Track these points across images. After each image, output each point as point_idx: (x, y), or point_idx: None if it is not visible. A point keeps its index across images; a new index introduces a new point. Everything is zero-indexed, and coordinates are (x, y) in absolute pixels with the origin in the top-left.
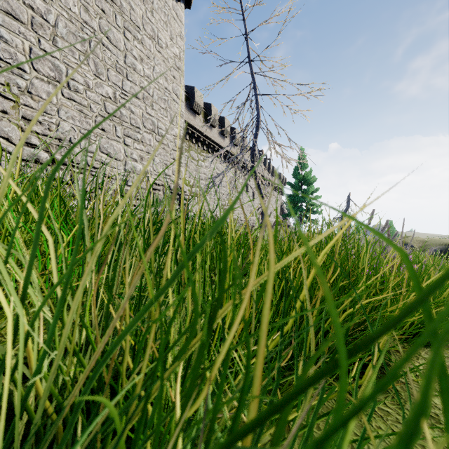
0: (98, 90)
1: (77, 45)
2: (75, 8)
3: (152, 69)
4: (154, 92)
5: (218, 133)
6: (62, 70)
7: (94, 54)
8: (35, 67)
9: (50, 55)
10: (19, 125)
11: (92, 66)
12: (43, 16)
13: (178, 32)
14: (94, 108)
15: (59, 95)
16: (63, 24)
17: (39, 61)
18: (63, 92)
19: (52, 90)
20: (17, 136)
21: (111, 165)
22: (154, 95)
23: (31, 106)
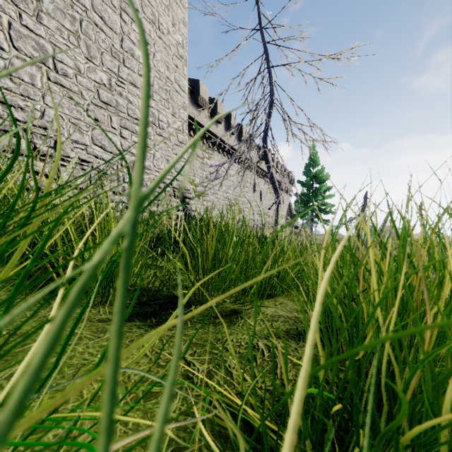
0: (91, 75)
1: (66, 24)
2: None
3: (152, 56)
4: (155, 82)
5: (224, 130)
6: (47, 50)
7: (86, 35)
8: (15, 45)
9: (34, 33)
10: None
11: (83, 48)
12: None
13: (181, 18)
14: (86, 95)
15: (44, 79)
16: None
17: (20, 38)
18: (49, 76)
19: (36, 73)
20: None
21: (106, 160)
22: (155, 85)
23: (10, 90)
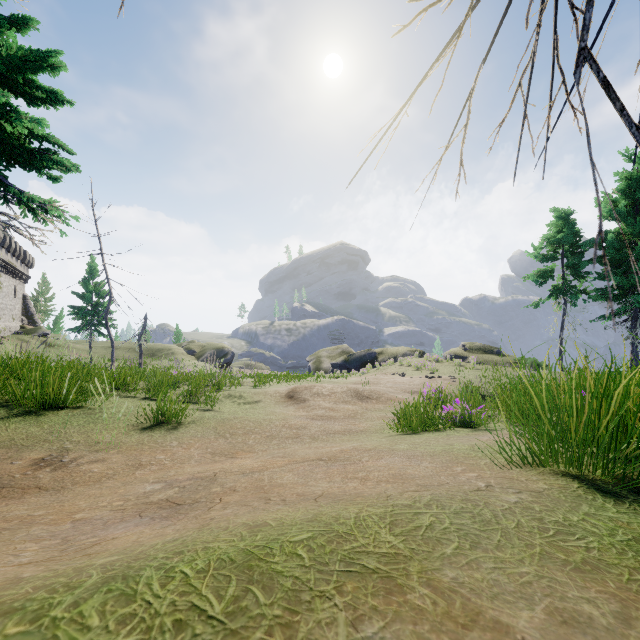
0: None
1: None
2: None
3: None
4: None
5: None
6: None
7: None
8: None
9: None
10: None
11: None
12: None
13: None
14: None
15: None
16: None
17: None
18: None
19: None
20: None
21: None
22: None
23: None
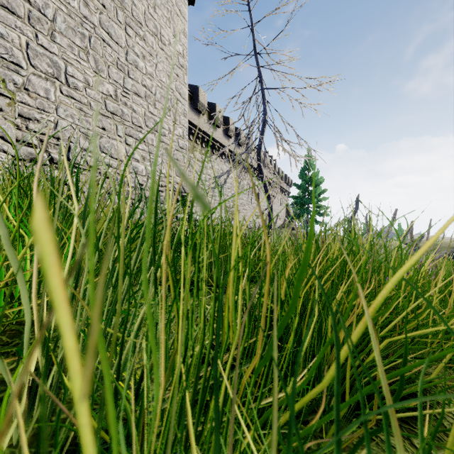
0: (98, 87)
1: (76, 41)
2: (74, 2)
3: (155, 66)
4: (157, 91)
5: (223, 134)
6: (60, 66)
7: (94, 50)
8: (32, 63)
9: (48, 51)
10: (15, 123)
11: (92, 62)
12: (40, 10)
13: (181, 29)
14: (94, 106)
15: (57, 93)
16: (62, 19)
17: (37, 57)
18: (62, 90)
19: (51, 87)
20: (12, 134)
21: (112, 166)
22: (157, 94)
23: (28, 104)
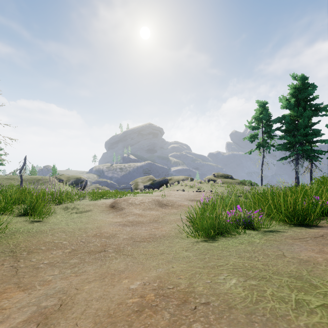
0: None
1: None
2: None
3: None
4: None
5: None
6: None
7: None
8: None
9: None
10: None
11: None
12: None
13: None
14: None
15: None
16: None
17: None
18: None
19: None
20: None
21: None
22: None
23: None
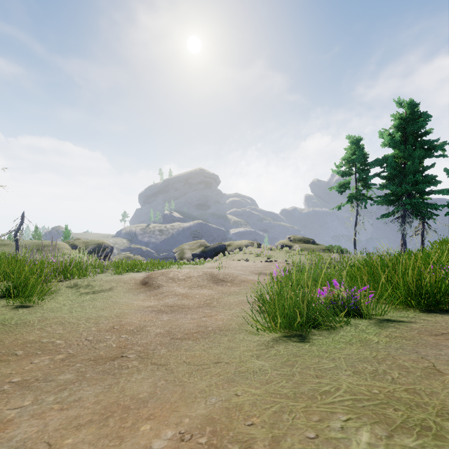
0: None
1: None
2: None
3: None
4: None
5: None
6: None
7: None
8: None
9: None
10: None
11: None
12: None
13: None
14: None
15: None
16: None
17: None
18: None
19: None
20: None
21: None
22: None
23: None
